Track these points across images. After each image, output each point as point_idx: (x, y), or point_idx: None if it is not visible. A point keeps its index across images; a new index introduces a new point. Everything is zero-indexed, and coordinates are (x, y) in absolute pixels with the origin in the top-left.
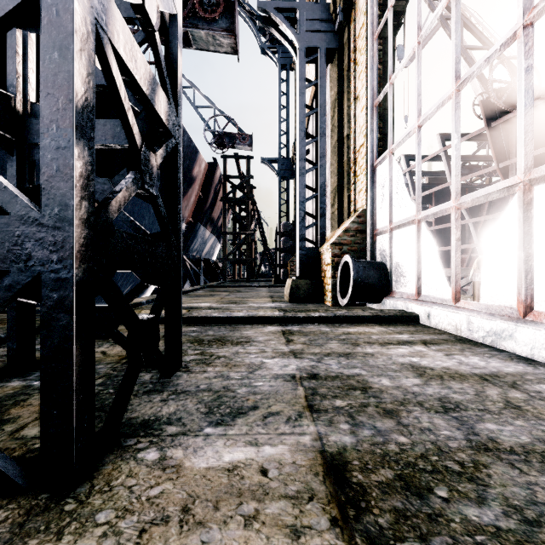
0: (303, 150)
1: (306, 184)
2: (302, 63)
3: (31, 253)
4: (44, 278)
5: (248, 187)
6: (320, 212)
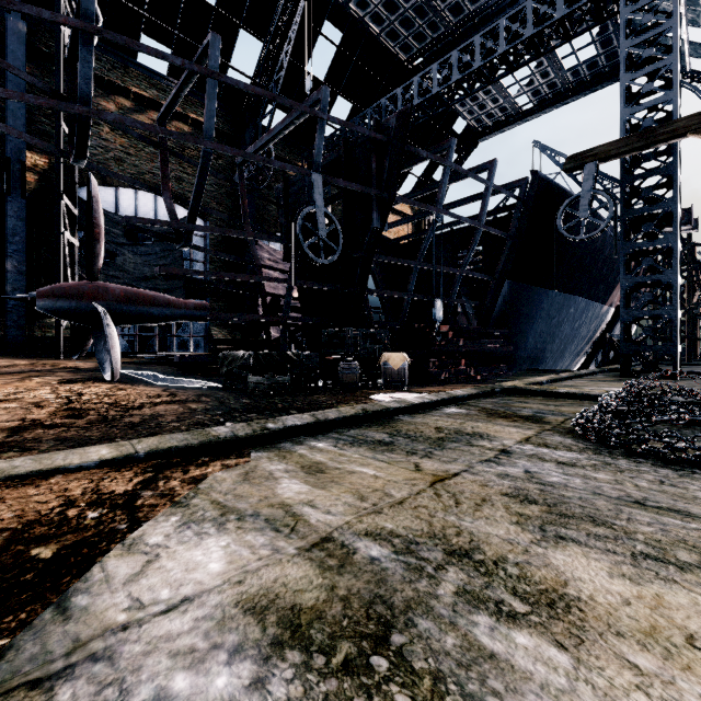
0: None
1: None
2: None
3: (671, 350)
4: (673, 353)
5: (688, 257)
6: None
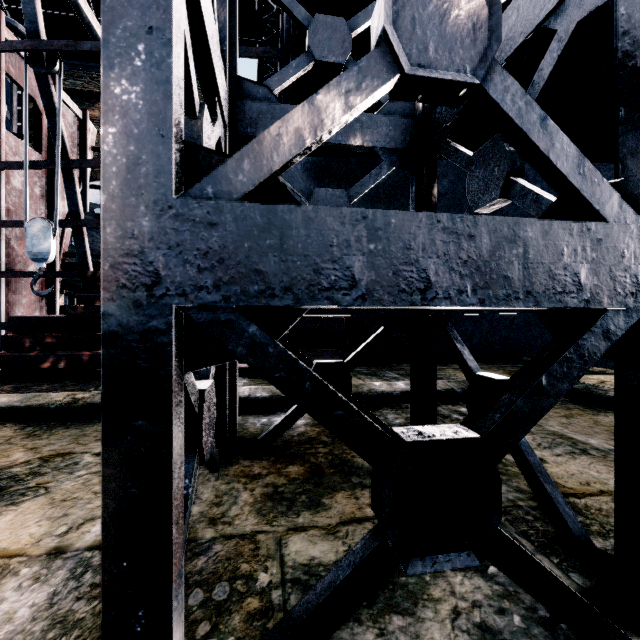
0: None
1: None
2: None
3: None
4: None
5: None
6: None
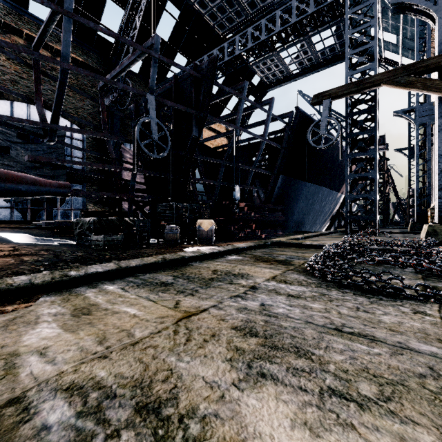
0: (417, 168)
1: (431, 163)
2: (417, 131)
3: (373, 218)
4: (374, 220)
5: (383, 166)
6: (427, 194)
